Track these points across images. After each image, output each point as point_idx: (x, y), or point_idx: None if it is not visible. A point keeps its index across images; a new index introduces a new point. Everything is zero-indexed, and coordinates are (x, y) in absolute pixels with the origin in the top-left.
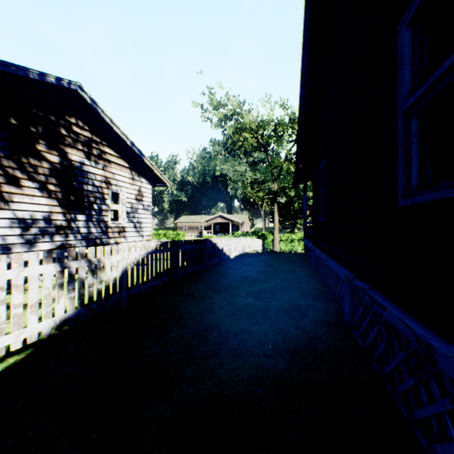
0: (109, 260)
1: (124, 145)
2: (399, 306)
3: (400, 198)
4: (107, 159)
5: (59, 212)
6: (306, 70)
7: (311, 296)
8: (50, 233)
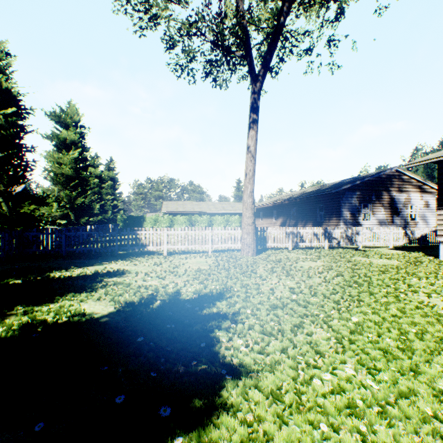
0: (415, 231)
1: (416, 181)
2: None
3: None
4: (407, 190)
5: (388, 216)
6: None
7: None
8: (385, 224)
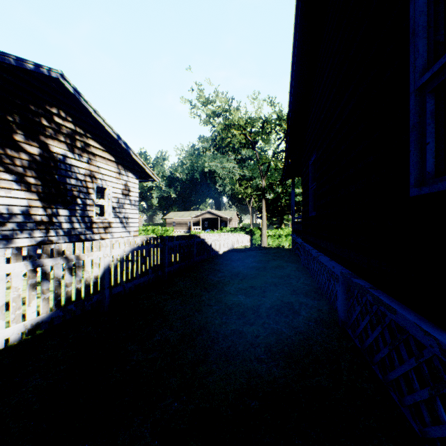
0: (89, 257)
1: (110, 138)
2: (411, 308)
3: (413, 187)
4: (92, 152)
5: (39, 206)
6: (297, 61)
7: (303, 293)
8: (29, 229)
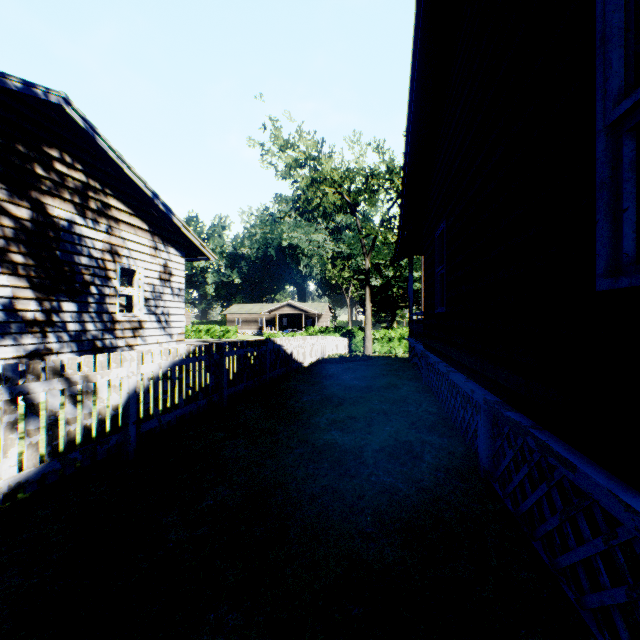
0: (105, 378)
1: (141, 196)
2: (599, 463)
3: (602, 276)
4: (113, 216)
5: (30, 298)
6: (417, 87)
7: (426, 427)
8: (15, 332)
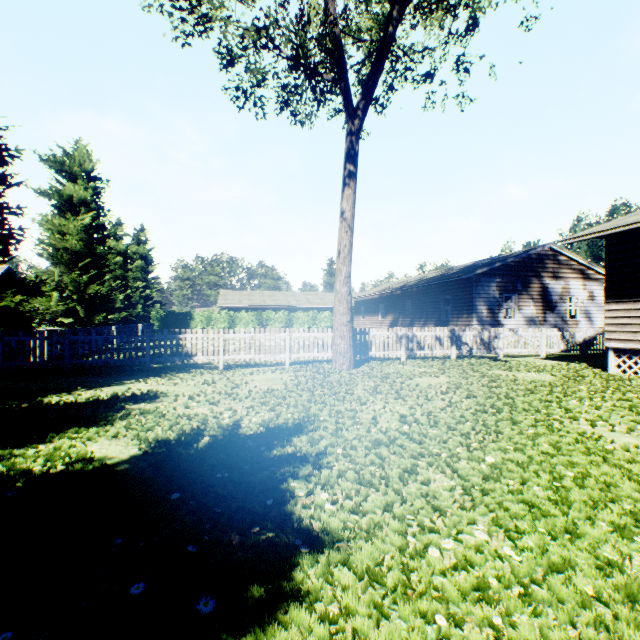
0: (576, 334)
1: (577, 263)
2: None
3: None
4: (565, 276)
5: (539, 313)
6: None
7: None
8: (535, 324)
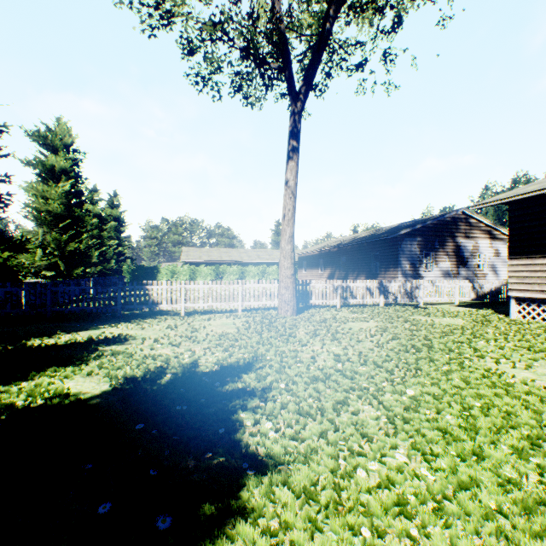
0: (484, 285)
1: (485, 225)
2: None
3: None
4: (475, 236)
5: (453, 267)
6: None
7: None
8: (450, 276)
